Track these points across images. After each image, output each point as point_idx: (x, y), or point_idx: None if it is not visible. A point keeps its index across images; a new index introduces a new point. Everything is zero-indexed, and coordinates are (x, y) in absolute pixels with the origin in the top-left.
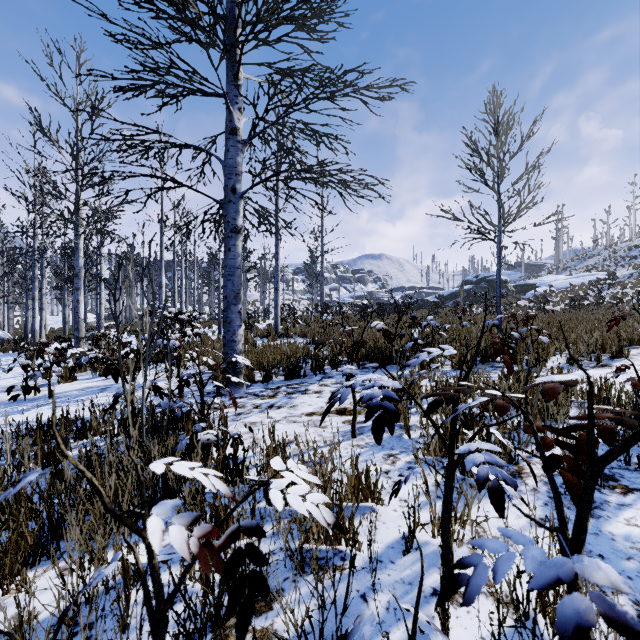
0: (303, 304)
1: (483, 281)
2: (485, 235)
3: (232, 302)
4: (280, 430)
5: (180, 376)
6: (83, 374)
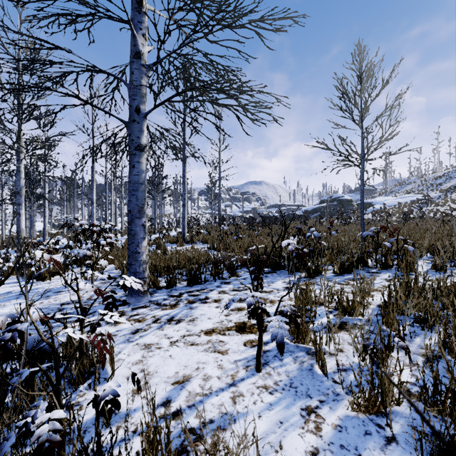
0: (205, 217)
1: (335, 200)
2: (352, 161)
3: (136, 216)
4: (176, 358)
5: (93, 282)
6: (13, 277)
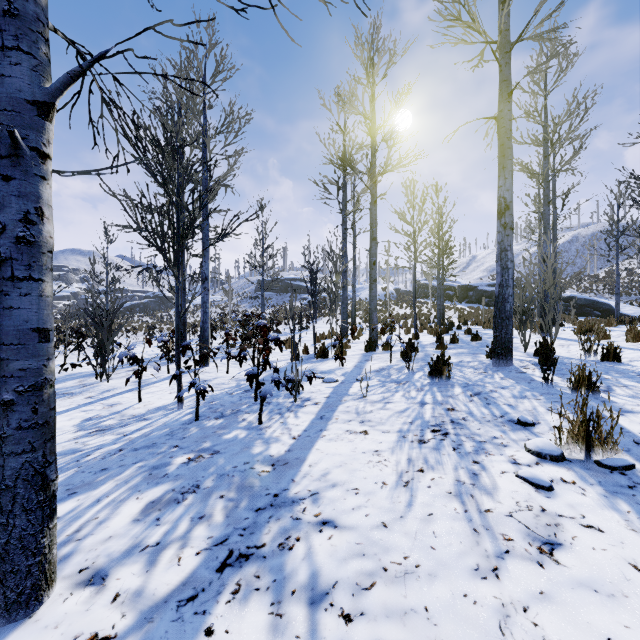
0: None
1: (157, 297)
2: None
3: None
4: None
5: None
6: None
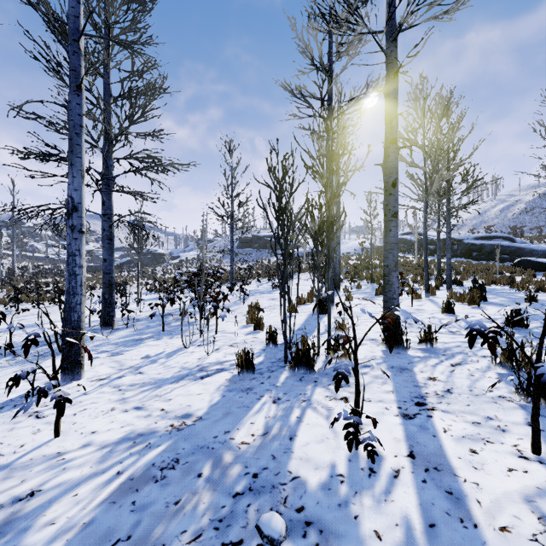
0: (4, 263)
1: (151, 253)
2: None
3: None
4: None
5: None
6: None
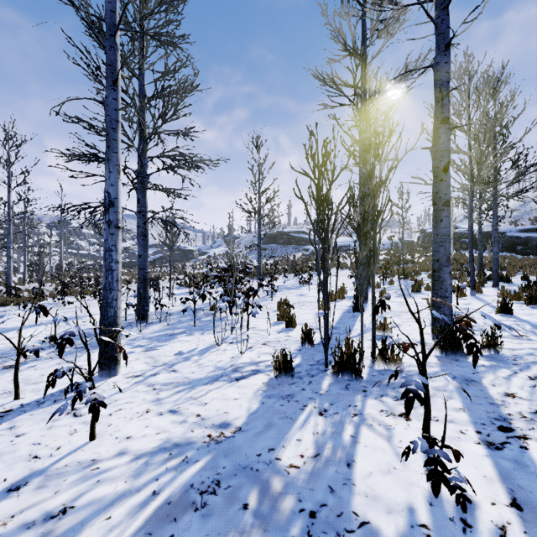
0: (54, 259)
1: (181, 250)
2: None
3: (10, 275)
4: None
5: None
6: None
